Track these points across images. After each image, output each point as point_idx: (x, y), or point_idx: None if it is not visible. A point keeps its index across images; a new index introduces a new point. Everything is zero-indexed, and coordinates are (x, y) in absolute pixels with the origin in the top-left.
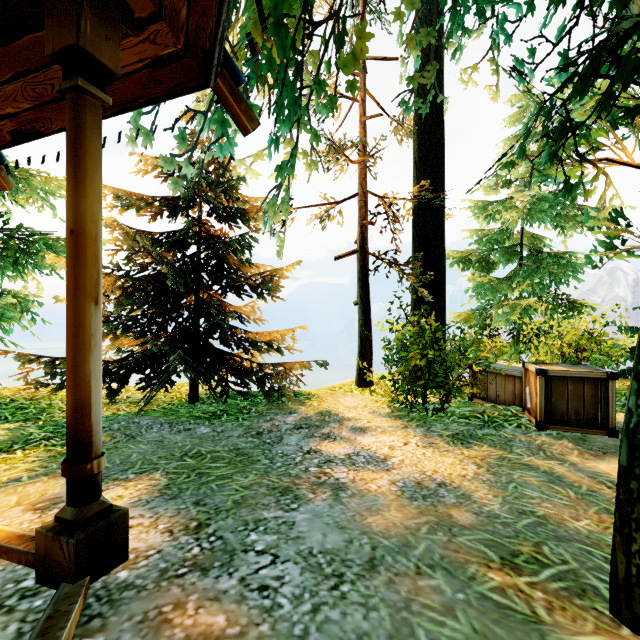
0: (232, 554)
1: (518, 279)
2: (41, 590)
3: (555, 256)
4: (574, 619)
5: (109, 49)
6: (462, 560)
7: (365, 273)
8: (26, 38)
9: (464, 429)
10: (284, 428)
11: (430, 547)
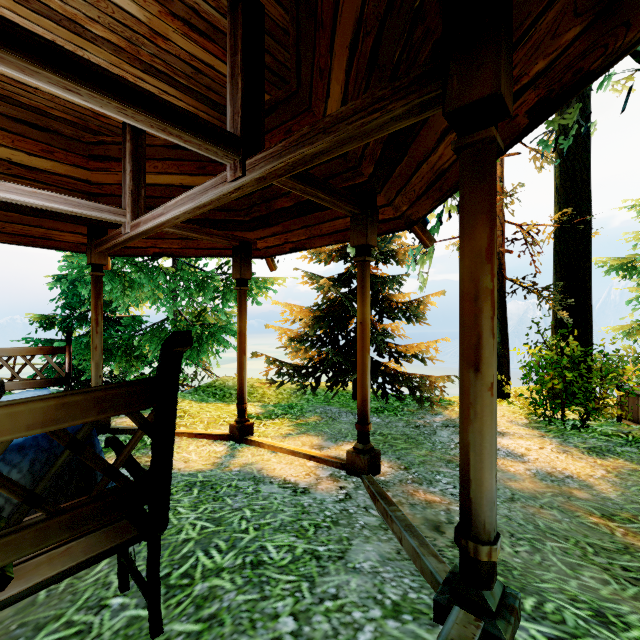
0: (430, 481)
1: None
2: (351, 476)
3: None
4: (639, 540)
5: (374, 237)
6: (573, 509)
7: (502, 296)
8: (315, 214)
9: (602, 444)
10: (435, 425)
11: (551, 501)
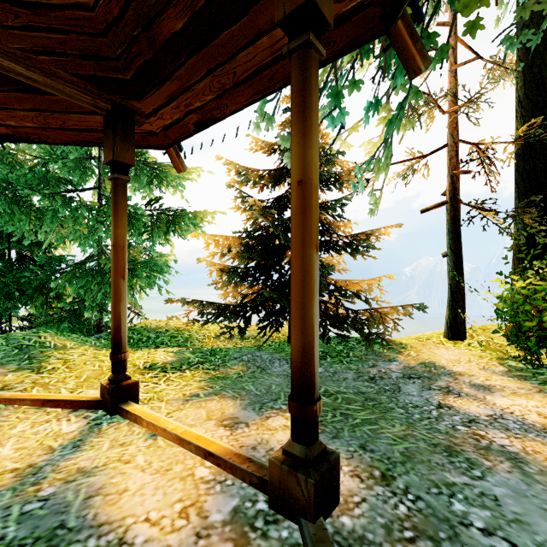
0: (450, 525)
1: None
2: (278, 518)
3: None
4: None
5: (327, 2)
6: None
7: (456, 224)
8: (222, 35)
9: None
10: (393, 376)
11: None
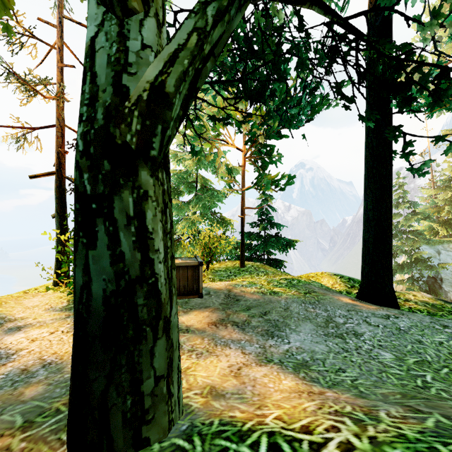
0: None
1: (193, 203)
2: None
3: (214, 191)
4: None
5: None
6: None
7: (62, 192)
8: None
9: None
10: None
11: None
